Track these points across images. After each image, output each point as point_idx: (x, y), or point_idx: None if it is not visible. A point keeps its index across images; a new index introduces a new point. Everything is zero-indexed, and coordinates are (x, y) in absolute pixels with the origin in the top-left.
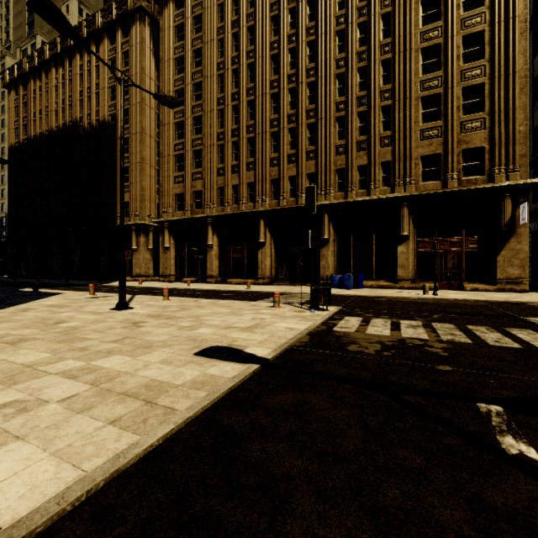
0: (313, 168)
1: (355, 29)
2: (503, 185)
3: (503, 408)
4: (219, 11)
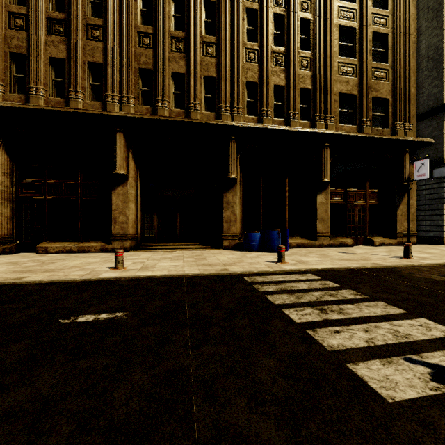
0: (214, 70)
1: None
2: (408, 139)
3: None
4: None
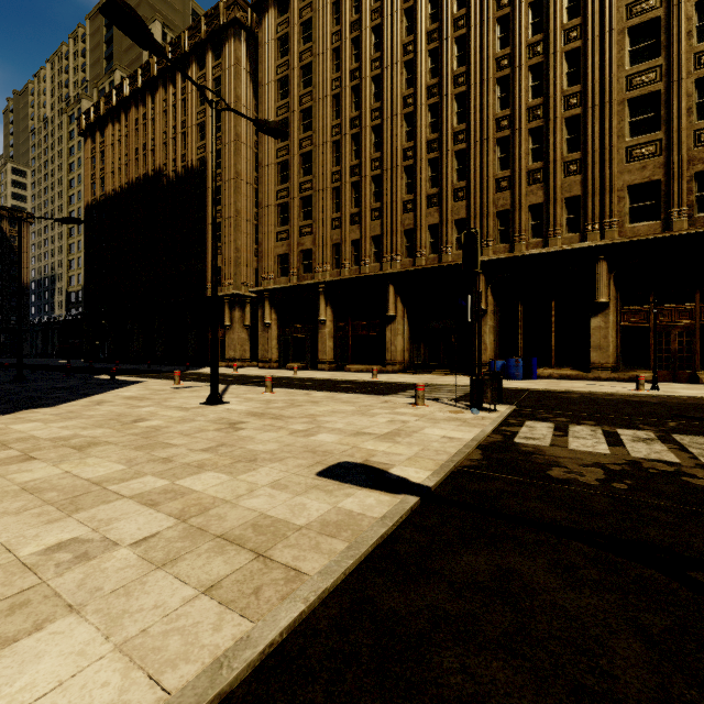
0: (464, 212)
1: (524, 11)
2: None
3: None
4: (334, 11)
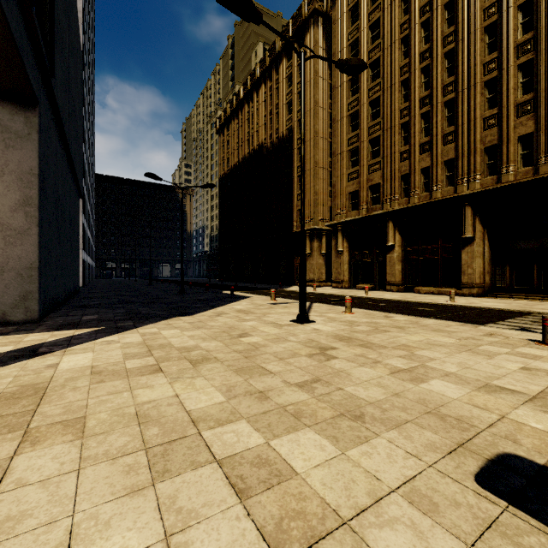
0: None
1: None
2: None
3: None
4: None
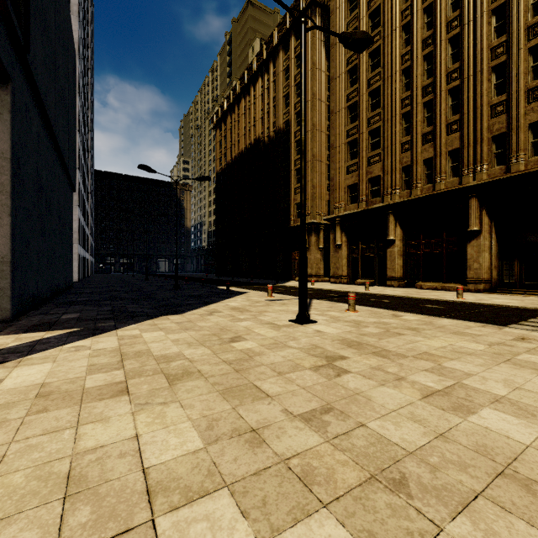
0: None
1: None
2: None
3: None
4: None
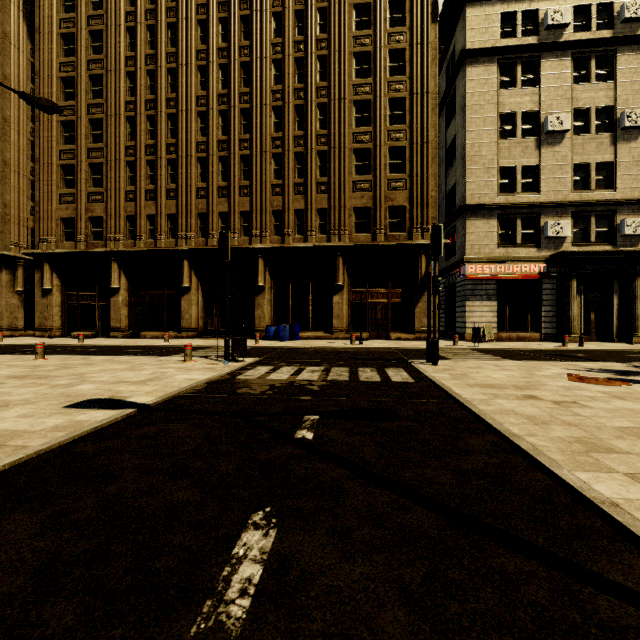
0: (248, 206)
1: (292, 62)
2: (419, 243)
3: (320, 416)
4: None
